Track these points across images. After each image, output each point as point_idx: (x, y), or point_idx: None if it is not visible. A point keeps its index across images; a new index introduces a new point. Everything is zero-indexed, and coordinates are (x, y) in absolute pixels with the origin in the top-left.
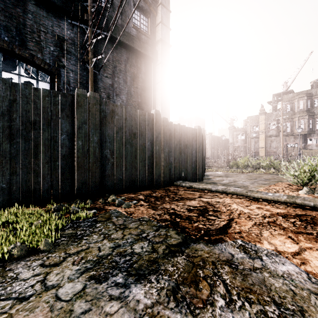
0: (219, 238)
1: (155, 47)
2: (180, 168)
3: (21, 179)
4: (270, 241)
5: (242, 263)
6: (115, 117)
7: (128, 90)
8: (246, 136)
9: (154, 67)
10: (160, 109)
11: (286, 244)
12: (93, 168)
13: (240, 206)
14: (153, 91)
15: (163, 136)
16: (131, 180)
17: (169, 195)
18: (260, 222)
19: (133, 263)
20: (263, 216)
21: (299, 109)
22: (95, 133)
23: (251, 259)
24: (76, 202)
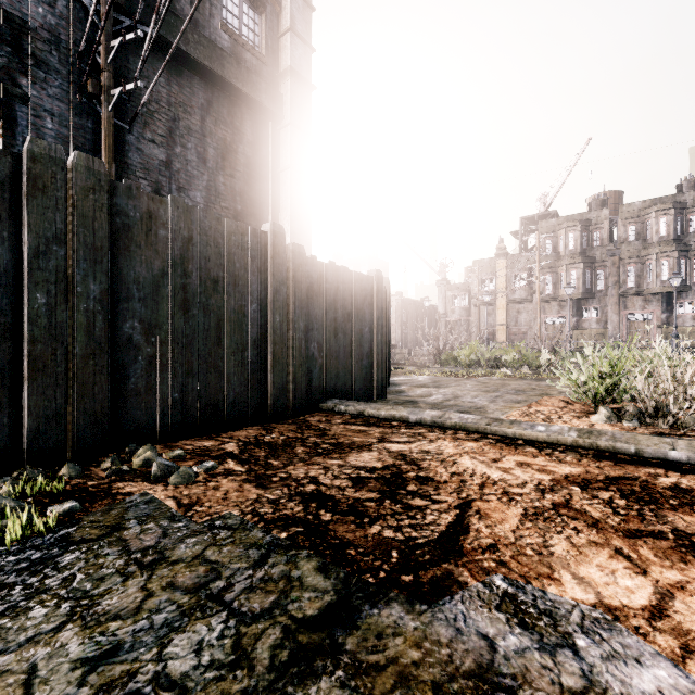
0: (443, 574)
1: (278, 86)
2: (334, 368)
3: None
4: (576, 570)
5: (526, 675)
6: (157, 231)
7: (211, 181)
8: (471, 301)
9: (276, 133)
10: (289, 230)
11: (620, 577)
12: (85, 371)
13: (479, 463)
14: (273, 188)
15: (292, 290)
16: (206, 401)
17: (305, 437)
18: (536, 509)
19: None
20: (538, 489)
21: (568, 249)
22: (92, 272)
23: (546, 652)
24: (20, 477)
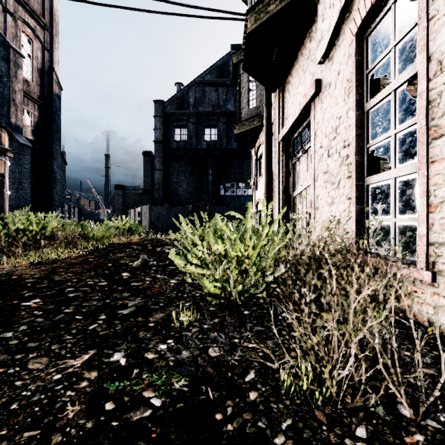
0: None
1: None
2: None
3: None
4: None
5: None
6: None
7: None
8: None
9: None
10: None
11: None
12: None
13: None
14: None
15: None
16: None
17: None
18: None
19: None
20: None
21: None
22: None
23: None
24: None
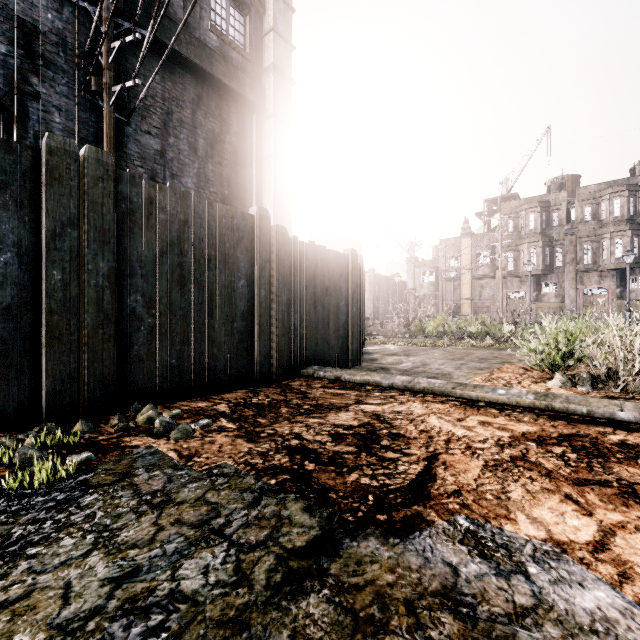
0: (413, 514)
1: (261, 81)
2: (313, 338)
3: None
4: (530, 512)
5: (484, 594)
6: (157, 215)
7: (201, 168)
8: (438, 277)
9: (259, 124)
10: (271, 213)
11: (568, 518)
12: (95, 340)
13: (445, 422)
14: (257, 174)
15: (276, 267)
16: (199, 367)
17: (289, 399)
18: (495, 461)
19: (168, 639)
20: (498, 445)
21: (528, 228)
22: (101, 252)
23: (502, 577)
24: (41, 431)
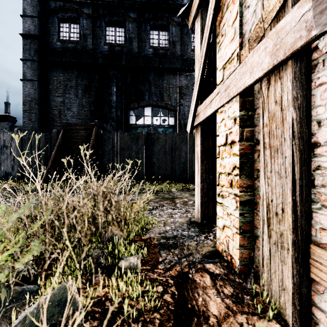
0: None
1: None
2: None
3: (168, 172)
4: None
5: None
6: None
7: None
8: None
9: None
10: None
11: None
12: None
13: None
14: None
15: None
16: None
17: None
18: None
19: None
20: None
21: None
22: None
23: None
24: (188, 183)
